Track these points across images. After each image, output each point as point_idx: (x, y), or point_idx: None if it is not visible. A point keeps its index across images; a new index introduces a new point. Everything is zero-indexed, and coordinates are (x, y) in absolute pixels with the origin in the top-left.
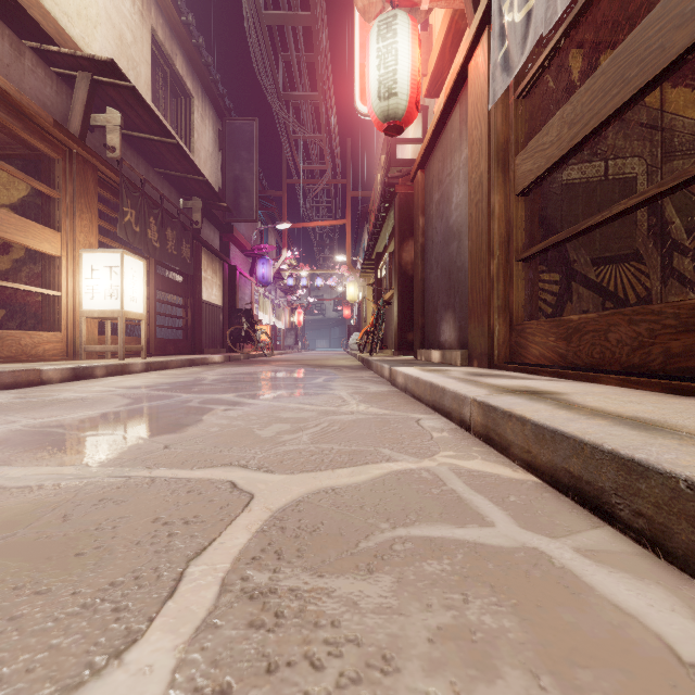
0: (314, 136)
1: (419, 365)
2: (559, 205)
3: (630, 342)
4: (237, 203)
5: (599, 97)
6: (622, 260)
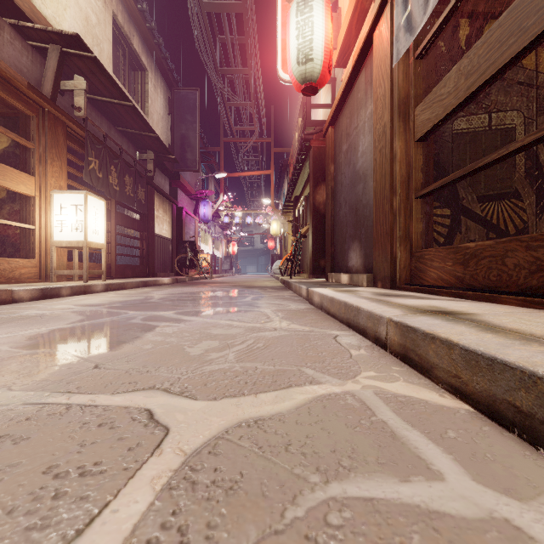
0: (245, 103)
1: (332, 286)
2: (450, 151)
3: (528, 266)
4: (183, 156)
5: (496, 47)
6: (504, 197)
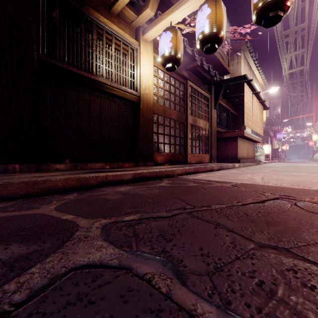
0: (300, 94)
1: None
2: None
3: None
4: (274, 121)
5: None
6: None
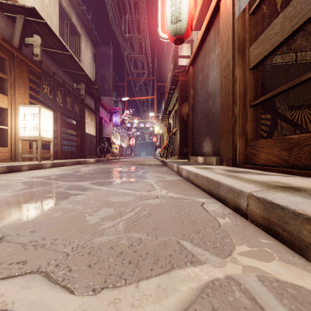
0: (139, 56)
1: (193, 164)
2: (271, 77)
3: None
4: (102, 87)
5: None
6: (305, 107)
